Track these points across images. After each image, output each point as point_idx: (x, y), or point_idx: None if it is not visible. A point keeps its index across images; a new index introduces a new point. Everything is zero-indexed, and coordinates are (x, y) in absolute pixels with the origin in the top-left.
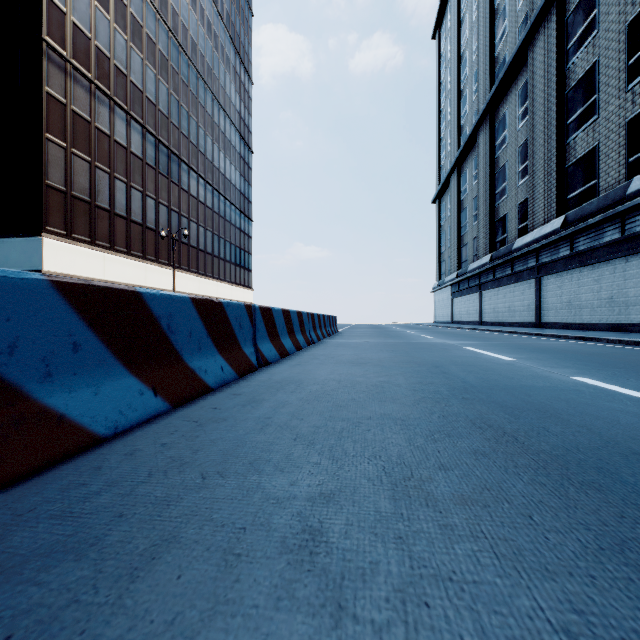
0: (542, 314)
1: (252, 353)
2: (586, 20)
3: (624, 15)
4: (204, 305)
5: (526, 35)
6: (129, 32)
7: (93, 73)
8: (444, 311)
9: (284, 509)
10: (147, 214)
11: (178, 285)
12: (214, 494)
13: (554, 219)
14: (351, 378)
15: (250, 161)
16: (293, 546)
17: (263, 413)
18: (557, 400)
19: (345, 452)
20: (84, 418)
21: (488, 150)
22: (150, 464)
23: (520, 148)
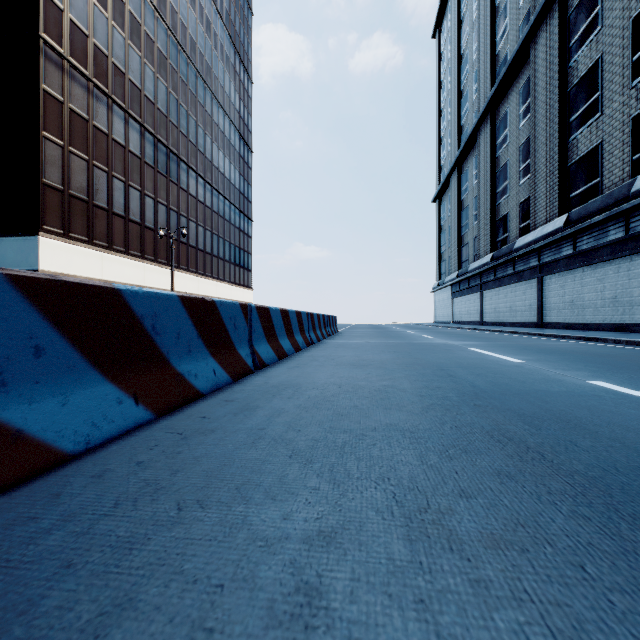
0: (544, 314)
1: (248, 355)
2: (589, 16)
3: (628, 11)
4: (194, 304)
5: (528, 32)
6: (127, 30)
7: (91, 71)
8: (444, 311)
9: (274, 555)
10: (146, 213)
11: (177, 285)
12: (189, 533)
13: (556, 218)
14: (352, 382)
15: (250, 160)
16: (283, 615)
17: (256, 423)
18: (578, 407)
19: (348, 473)
20: (47, 433)
21: (489, 149)
22: (119, 490)
23: (521, 147)
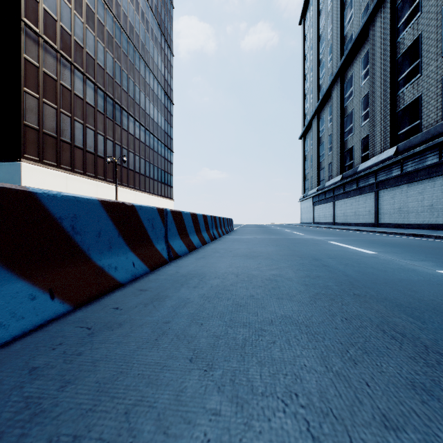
0: (379, 217)
1: (164, 249)
2: (412, 5)
3: (441, 0)
4: (115, 208)
5: (368, 18)
6: (85, 17)
7: (59, 45)
8: (308, 215)
9: None
10: (98, 146)
11: (120, 197)
12: None
13: (388, 149)
14: (247, 271)
15: (171, 110)
16: None
17: (162, 315)
18: None
19: (251, 386)
20: None
21: (339, 101)
22: None
23: (363, 99)
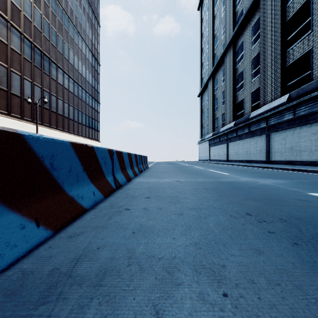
0: (270, 155)
1: None
2: None
3: None
4: None
5: None
6: None
7: None
8: (205, 154)
9: None
10: (24, 90)
11: None
12: None
13: (279, 98)
14: None
15: (98, 69)
16: None
17: None
18: None
19: None
20: None
21: (232, 63)
22: None
23: (253, 60)
